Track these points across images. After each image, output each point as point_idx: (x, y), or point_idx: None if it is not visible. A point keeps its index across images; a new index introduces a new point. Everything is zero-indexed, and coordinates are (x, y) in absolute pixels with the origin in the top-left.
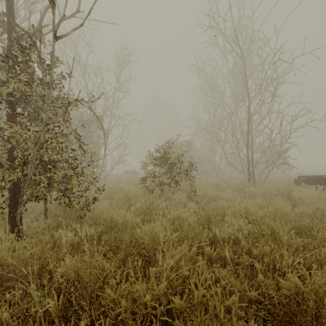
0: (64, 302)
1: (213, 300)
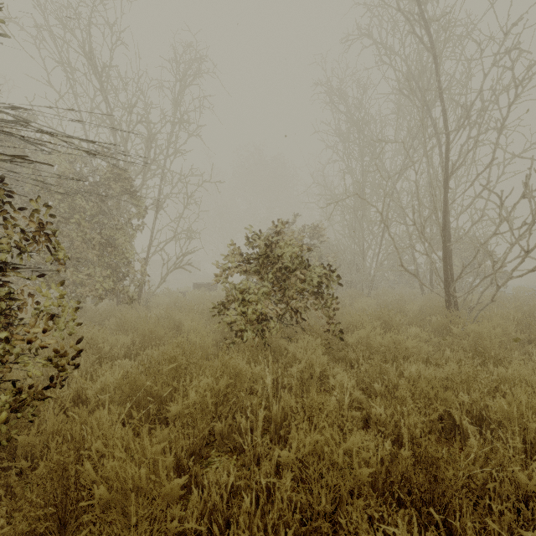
0: None
1: None
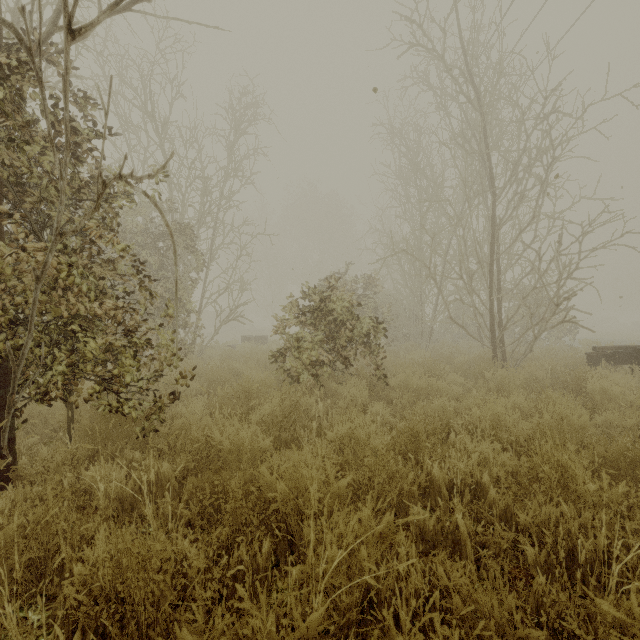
0: None
1: None
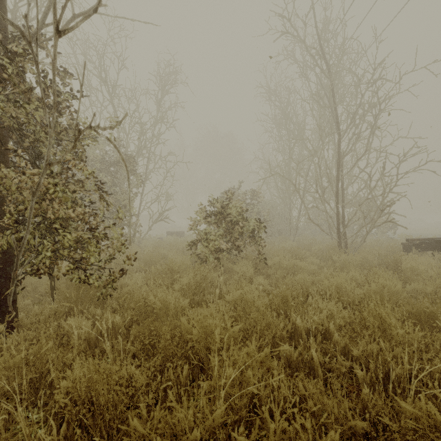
0: (68, 435)
1: (300, 440)
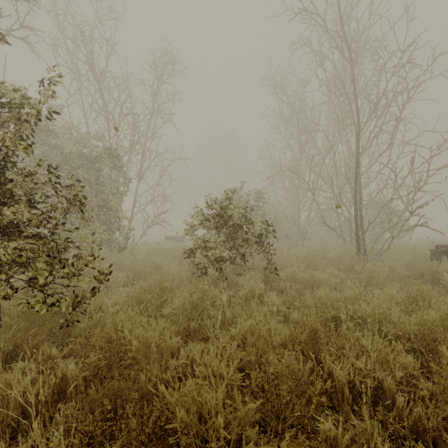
0: None
1: None
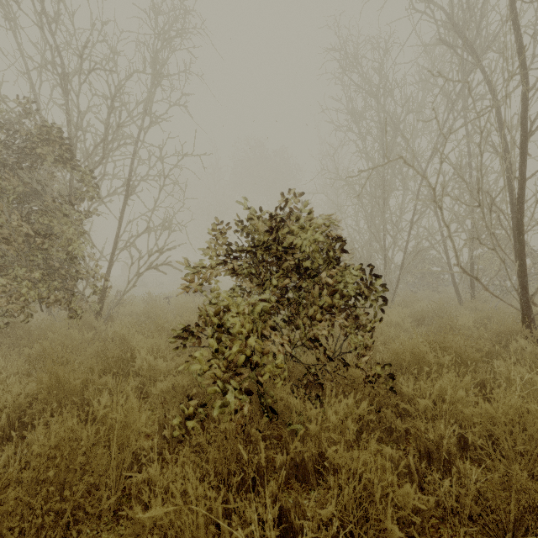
0: None
1: None
